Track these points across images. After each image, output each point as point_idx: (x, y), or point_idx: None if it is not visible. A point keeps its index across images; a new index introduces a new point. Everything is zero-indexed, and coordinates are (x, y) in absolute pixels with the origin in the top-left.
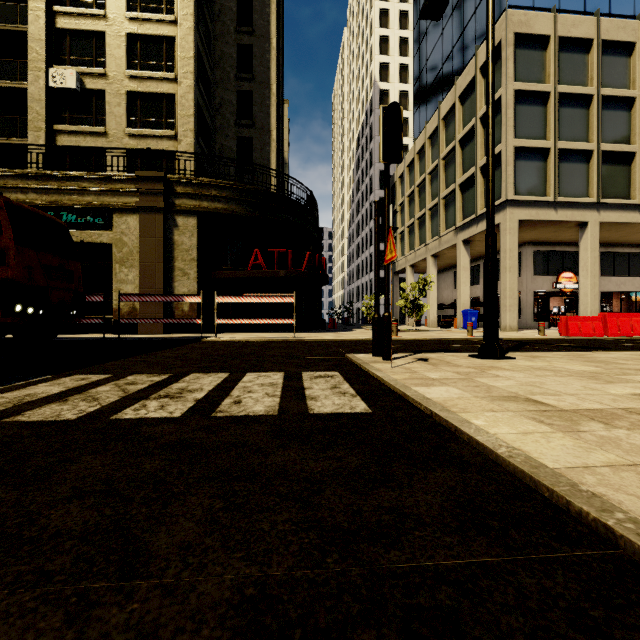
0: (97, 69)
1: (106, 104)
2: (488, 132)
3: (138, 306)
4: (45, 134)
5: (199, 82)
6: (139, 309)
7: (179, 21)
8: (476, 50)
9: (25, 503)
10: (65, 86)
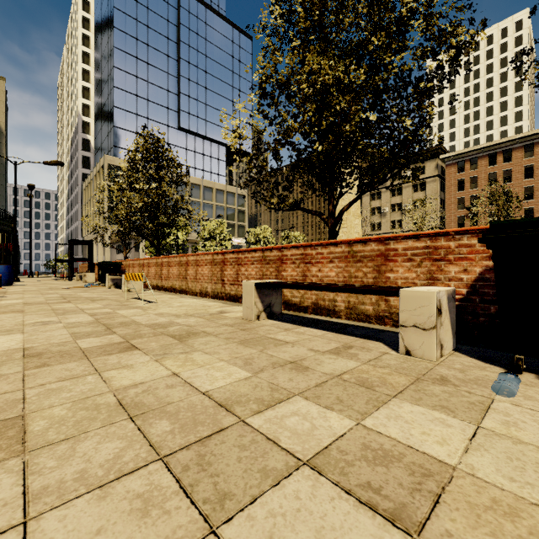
0: None
1: None
2: (30, 237)
3: None
4: None
5: None
6: None
7: None
8: (100, 159)
9: None
10: None
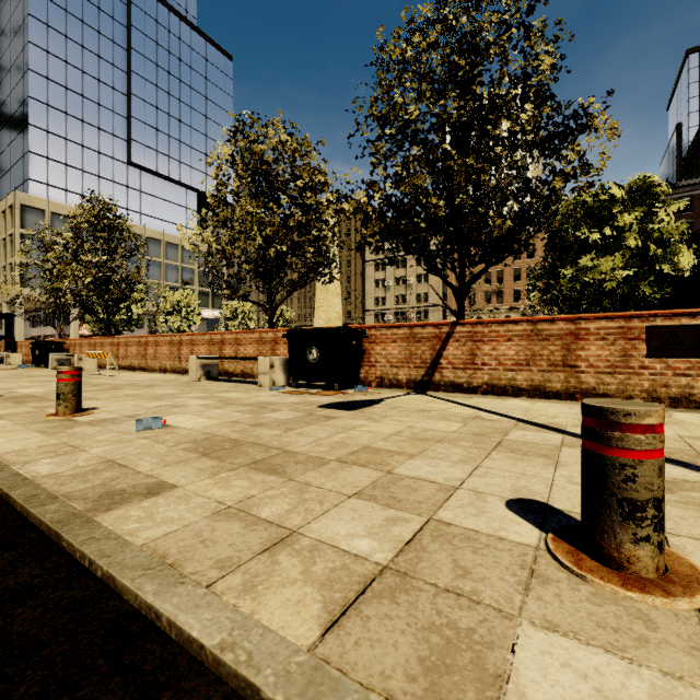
0: None
1: None
2: None
3: None
4: None
5: None
6: None
7: None
8: (7, 196)
9: None
10: None
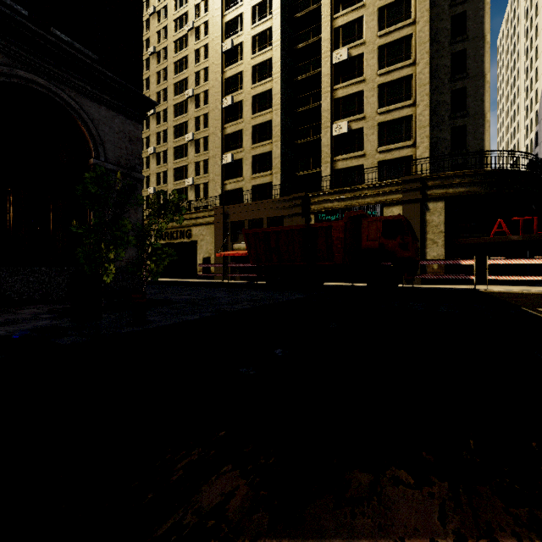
0: (359, 115)
1: (364, 136)
2: None
3: None
4: (330, 164)
5: (430, 99)
6: None
7: (417, 62)
8: None
9: None
10: (341, 132)
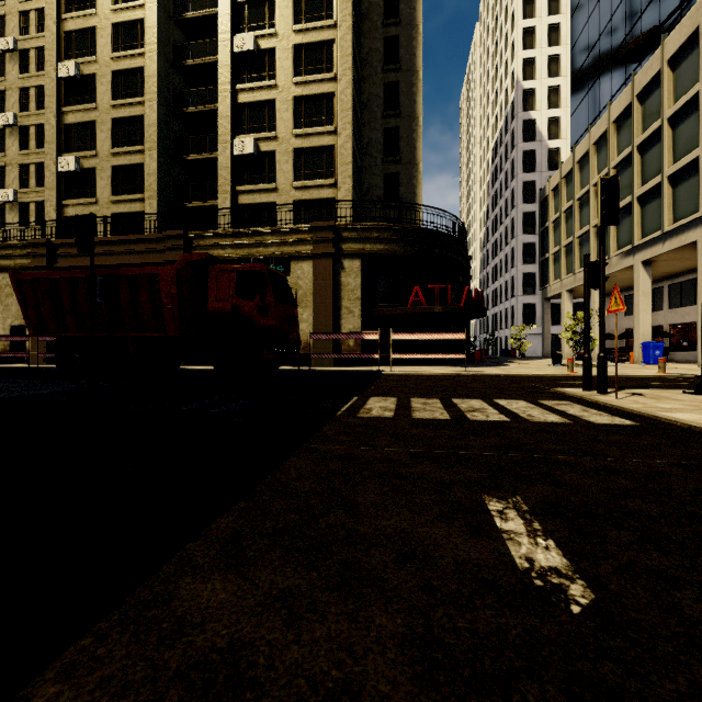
0: (270, 133)
1: (276, 163)
2: None
3: (311, 342)
4: (230, 196)
5: (355, 130)
6: (313, 344)
7: (338, 77)
8: (662, 40)
9: (522, 442)
10: (245, 152)
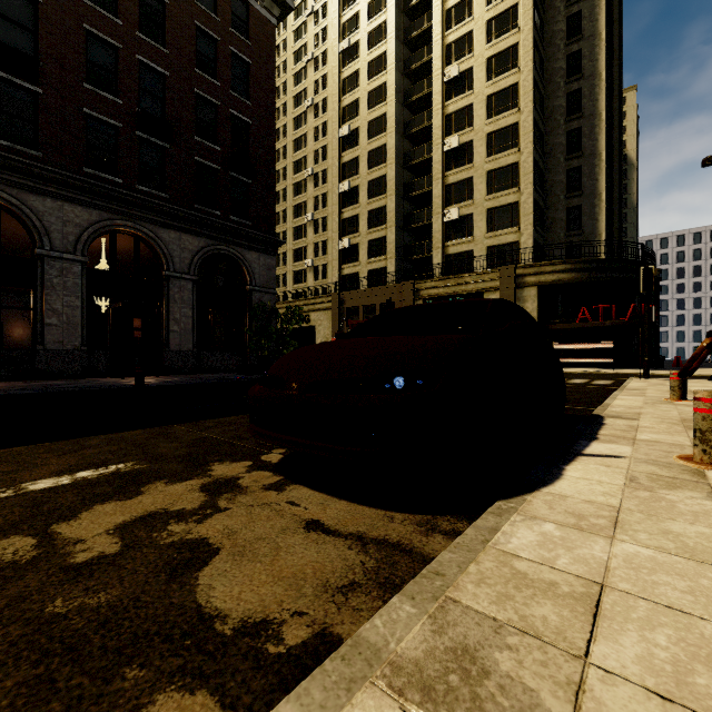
0: (468, 202)
1: (474, 222)
2: None
3: None
4: (441, 250)
5: (536, 186)
6: None
7: (521, 151)
8: None
9: None
10: (451, 219)
